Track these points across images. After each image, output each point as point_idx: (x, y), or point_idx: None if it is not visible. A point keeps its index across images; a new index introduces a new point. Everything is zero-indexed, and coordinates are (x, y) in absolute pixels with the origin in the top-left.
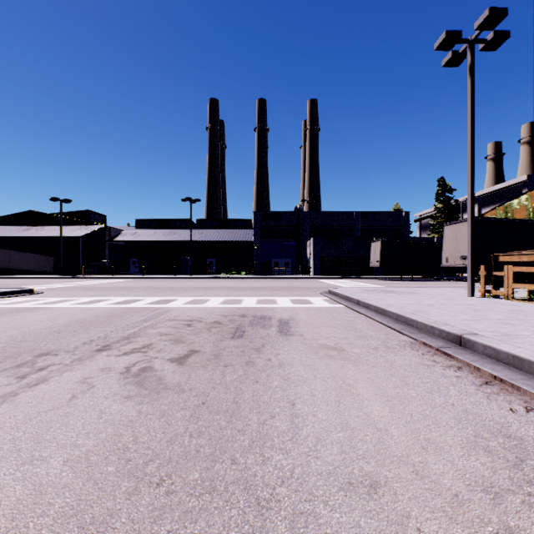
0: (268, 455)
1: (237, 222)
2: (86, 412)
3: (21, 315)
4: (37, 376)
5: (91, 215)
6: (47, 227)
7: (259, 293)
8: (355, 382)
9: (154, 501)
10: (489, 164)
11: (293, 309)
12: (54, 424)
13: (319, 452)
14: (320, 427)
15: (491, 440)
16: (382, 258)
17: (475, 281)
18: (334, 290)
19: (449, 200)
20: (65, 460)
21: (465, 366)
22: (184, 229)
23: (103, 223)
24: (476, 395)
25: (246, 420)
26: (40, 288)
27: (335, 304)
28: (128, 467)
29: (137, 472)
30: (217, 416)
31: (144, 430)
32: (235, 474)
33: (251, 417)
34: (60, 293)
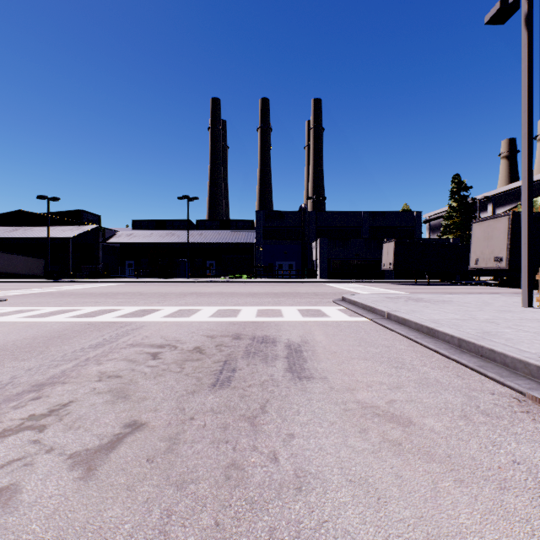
0: None
1: (238, 223)
2: None
3: None
4: None
5: (84, 215)
6: (36, 227)
7: (260, 300)
8: None
9: None
10: (503, 162)
11: (304, 326)
12: None
13: None
14: None
15: None
16: (396, 260)
17: (495, 285)
18: (350, 298)
19: (464, 199)
20: None
21: None
22: (183, 230)
23: (96, 223)
24: None
25: None
26: (11, 294)
27: (356, 316)
28: None
29: None
30: None
31: None
32: None
33: None
34: (26, 300)
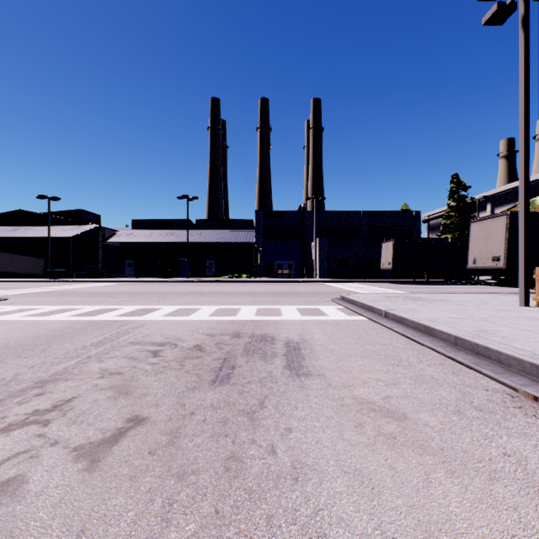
0: None
1: (238, 222)
2: None
3: None
4: None
5: (84, 215)
6: (36, 227)
7: (259, 299)
8: None
9: None
10: (501, 162)
11: (303, 324)
12: None
13: None
14: None
15: None
16: (395, 259)
17: (494, 285)
18: (349, 297)
19: (463, 198)
20: None
21: None
22: (183, 230)
23: (96, 223)
24: None
25: None
26: (12, 293)
27: (355, 315)
28: None
29: None
30: None
31: None
32: None
33: None
34: (27, 299)
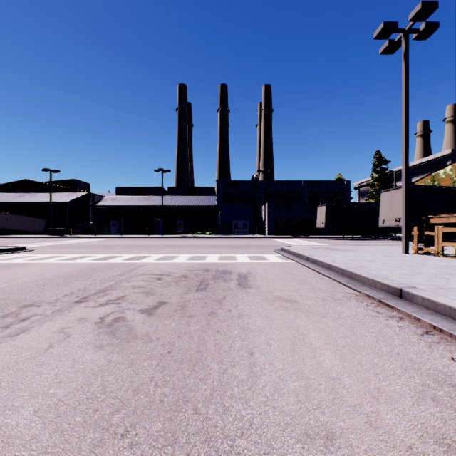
0: (228, 405)
1: (202, 189)
2: (60, 361)
3: (12, 270)
4: (20, 326)
5: (77, 183)
6: (39, 193)
7: (221, 250)
8: (308, 332)
9: (117, 454)
10: (418, 140)
11: (250, 265)
12: (29, 373)
13: (277, 402)
14: (277, 376)
15: (438, 389)
16: (327, 220)
17: None
18: (286, 248)
19: (384, 171)
20: (36, 410)
21: (406, 317)
22: (157, 196)
23: (87, 190)
24: (418, 345)
25: (208, 369)
26: (32, 246)
27: (287, 260)
28: (94, 417)
29: (103, 423)
30: (181, 365)
31: (113, 379)
32: (197, 424)
33: (213, 366)
34: (49, 250)
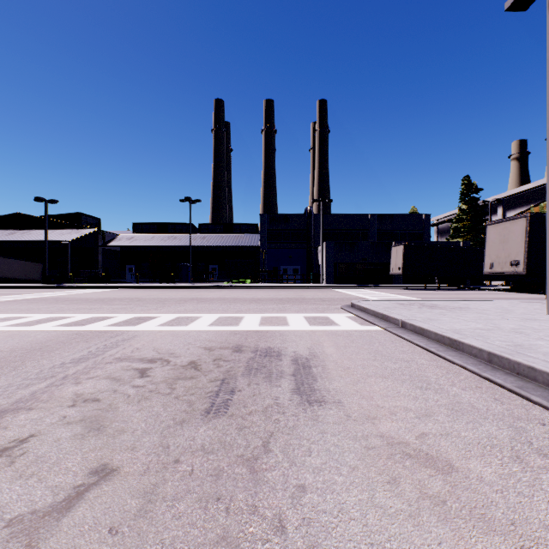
0: None
1: (242, 226)
2: None
3: None
4: None
5: (83, 218)
6: (34, 231)
7: (264, 307)
8: None
9: None
10: (513, 164)
11: (312, 336)
12: None
13: None
14: None
15: None
16: (405, 264)
17: (507, 290)
18: (360, 304)
19: (475, 201)
20: None
21: None
22: (185, 234)
23: (96, 226)
24: None
25: None
26: (3, 299)
27: (368, 325)
28: None
29: None
30: None
31: None
32: None
33: None
34: (17, 307)
